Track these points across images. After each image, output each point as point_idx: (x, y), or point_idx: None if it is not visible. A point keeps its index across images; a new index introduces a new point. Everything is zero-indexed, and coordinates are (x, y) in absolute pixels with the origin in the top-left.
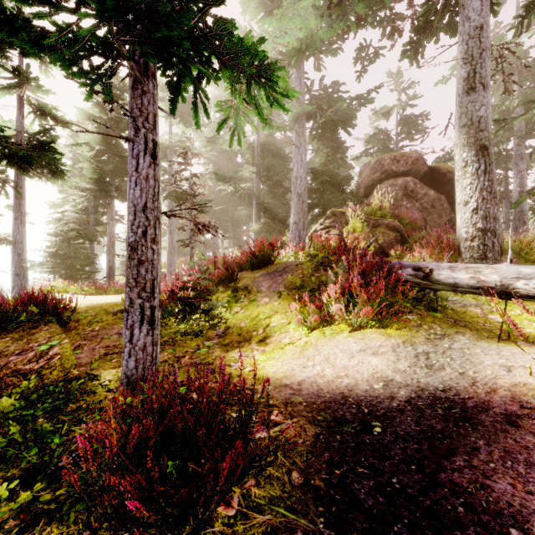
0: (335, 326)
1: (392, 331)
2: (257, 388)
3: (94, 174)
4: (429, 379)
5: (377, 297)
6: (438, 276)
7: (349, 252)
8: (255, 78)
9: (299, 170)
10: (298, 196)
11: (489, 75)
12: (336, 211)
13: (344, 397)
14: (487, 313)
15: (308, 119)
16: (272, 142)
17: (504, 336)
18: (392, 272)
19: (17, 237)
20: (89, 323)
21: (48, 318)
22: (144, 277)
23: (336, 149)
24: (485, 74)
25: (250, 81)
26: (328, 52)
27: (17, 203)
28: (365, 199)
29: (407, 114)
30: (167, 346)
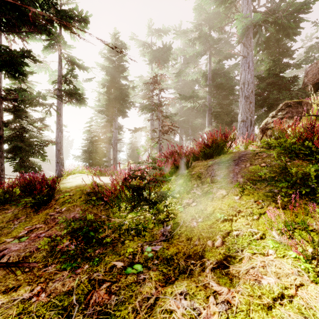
0: None
1: None
2: None
3: (107, 102)
4: None
5: None
6: None
7: None
8: None
9: (246, 76)
10: (245, 98)
11: None
12: (290, 102)
13: None
14: None
15: (253, 36)
16: (220, 67)
17: None
18: None
19: (57, 140)
20: (62, 204)
21: (21, 200)
22: None
23: (282, 54)
24: None
25: None
26: None
27: (57, 119)
28: (315, 94)
29: None
30: (100, 248)
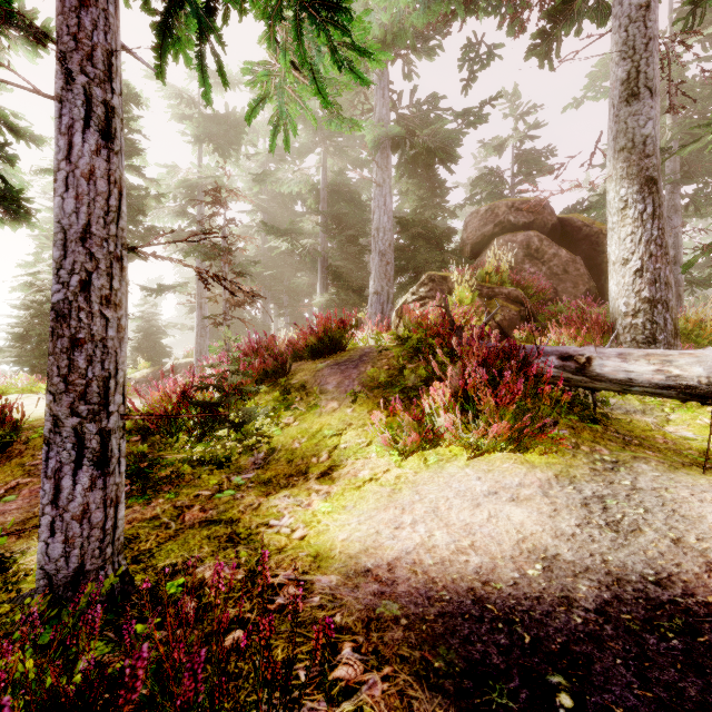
0: (443, 448)
1: (535, 457)
2: (313, 580)
3: None
4: (621, 553)
5: (511, 402)
6: (600, 368)
7: (457, 332)
8: (310, 11)
9: (382, 219)
10: (380, 254)
11: (657, 77)
12: (435, 275)
13: (478, 600)
14: (662, 422)
15: (393, 149)
16: (343, 182)
17: (704, 462)
18: (525, 362)
19: None
20: None
21: None
22: (83, 372)
23: (433, 190)
24: (653, 74)
25: (301, 16)
26: (423, 52)
27: None
28: (473, 261)
29: (527, 149)
30: (167, 486)
